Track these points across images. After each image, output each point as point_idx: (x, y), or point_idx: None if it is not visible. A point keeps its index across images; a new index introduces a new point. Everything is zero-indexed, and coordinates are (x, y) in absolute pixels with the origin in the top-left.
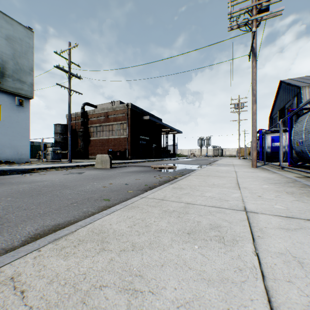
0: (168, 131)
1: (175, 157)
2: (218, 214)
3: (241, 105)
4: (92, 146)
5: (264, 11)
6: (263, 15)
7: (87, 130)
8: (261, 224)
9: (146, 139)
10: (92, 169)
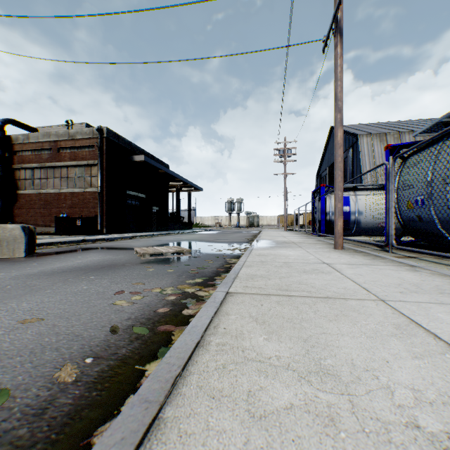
0: (181, 186)
1: (191, 229)
2: None
3: (289, 152)
4: (23, 207)
5: None
6: None
7: (13, 174)
8: None
9: (140, 197)
10: None
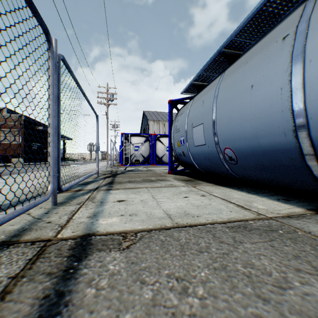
0: None
1: (65, 161)
2: (82, 167)
3: (117, 126)
4: None
5: (112, 100)
6: (110, 103)
7: None
8: (87, 167)
9: (38, 145)
10: (14, 167)
